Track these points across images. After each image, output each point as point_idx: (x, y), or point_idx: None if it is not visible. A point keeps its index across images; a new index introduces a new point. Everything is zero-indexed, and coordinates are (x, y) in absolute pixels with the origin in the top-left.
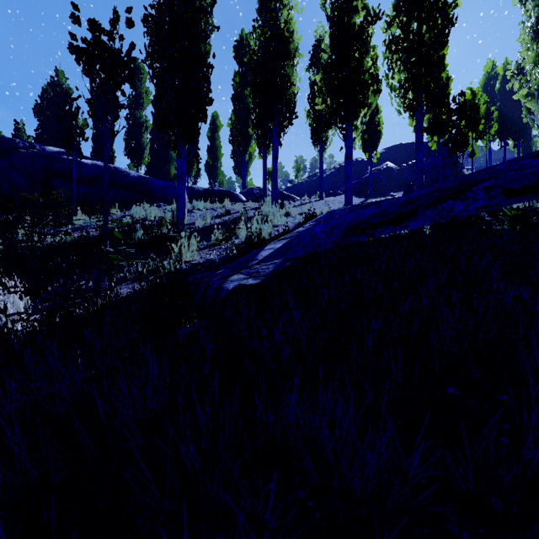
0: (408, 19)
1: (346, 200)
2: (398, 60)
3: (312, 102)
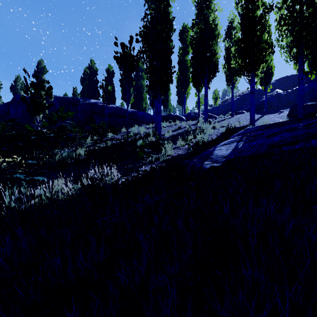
0: (293, 4)
1: (251, 118)
2: (286, 30)
3: (227, 59)
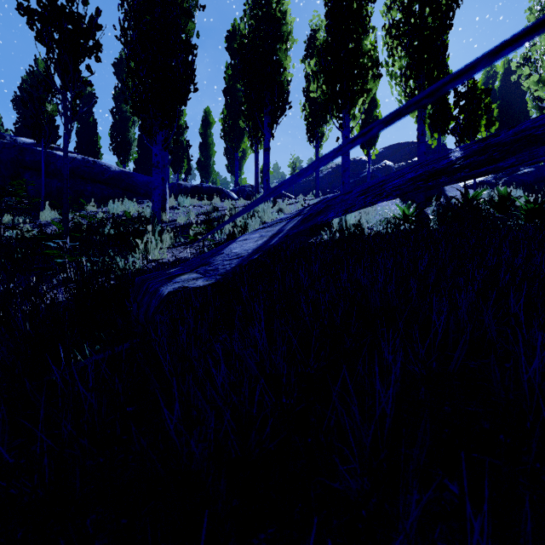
0: (410, 0)
1: None
2: (399, 45)
3: (308, 95)
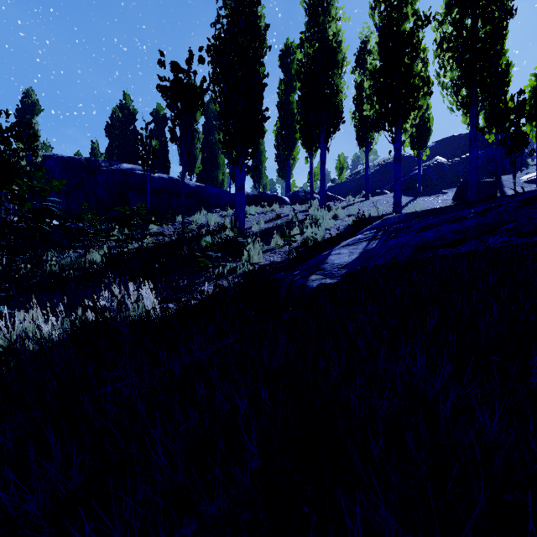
0: (462, 16)
1: (395, 202)
2: (450, 58)
3: (358, 103)
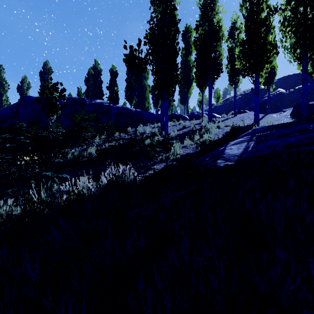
0: (297, 6)
1: (255, 118)
2: (290, 31)
3: (229, 59)
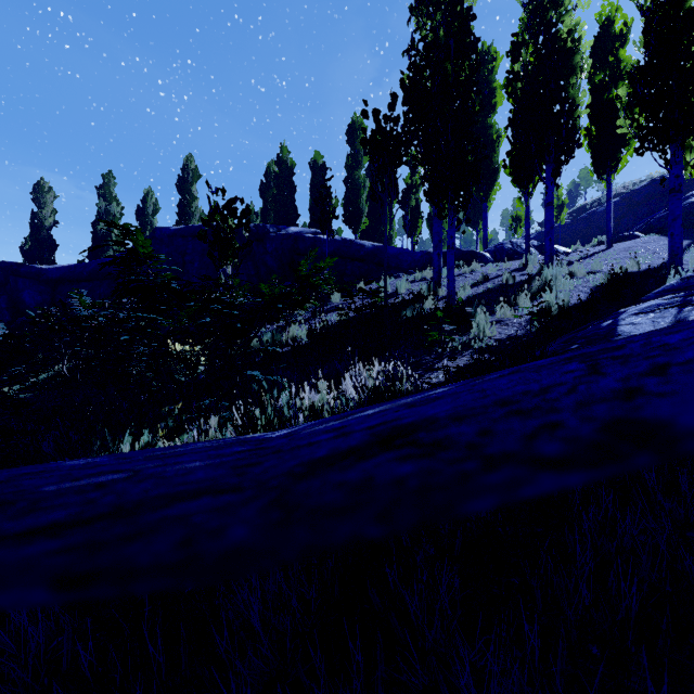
0: None
1: (672, 251)
2: None
3: (594, 114)
